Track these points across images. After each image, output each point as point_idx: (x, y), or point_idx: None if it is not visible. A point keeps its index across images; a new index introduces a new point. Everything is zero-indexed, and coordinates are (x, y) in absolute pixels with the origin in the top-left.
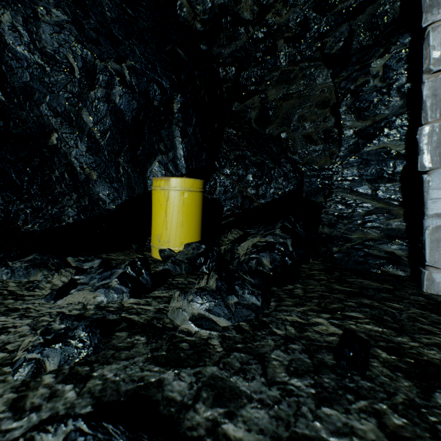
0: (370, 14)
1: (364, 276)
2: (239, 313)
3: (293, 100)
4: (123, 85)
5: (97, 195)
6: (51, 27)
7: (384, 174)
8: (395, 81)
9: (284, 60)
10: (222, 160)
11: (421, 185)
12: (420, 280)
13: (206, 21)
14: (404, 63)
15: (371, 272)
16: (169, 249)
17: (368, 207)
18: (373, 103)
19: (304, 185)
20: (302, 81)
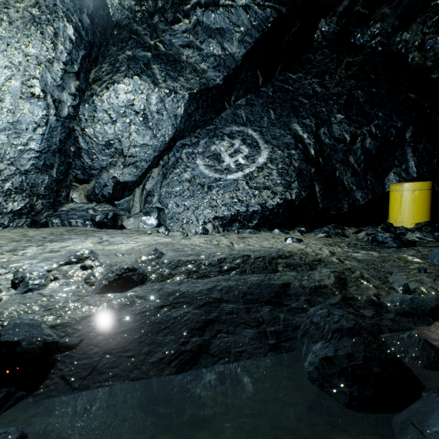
0: None
1: None
2: (438, 238)
3: None
4: (371, 136)
5: (355, 197)
6: (336, 125)
7: None
8: None
9: None
10: None
11: None
12: None
13: (436, 59)
14: None
15: None
16: (402, 226)
17: None
18: None
19: None
20: None
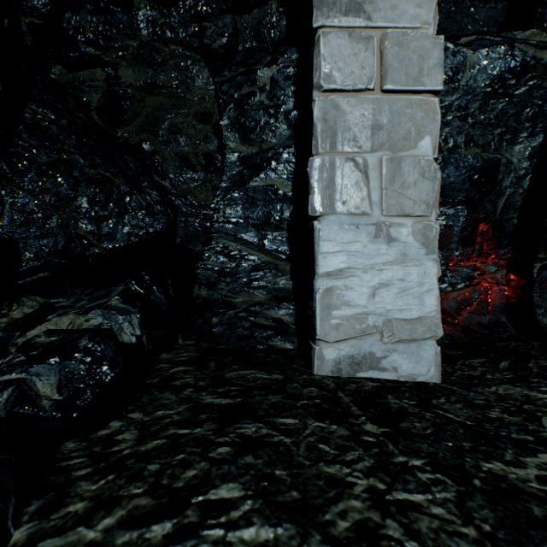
0: (257, 20)
1: (250, 361)
2: None
3: (162, 97)
4: None
5: None
6: None
7: (271, 219)
8: (283, 104)
9: (146, 28)
10: (18, 160)
11: (312, 234)
12: (311, 358)
13: None
14: (291, 83)
15: (257, 351)
16: None
17: (255, 261)
18: (261, 124)
19: (178, 226)
20: (176, 74)
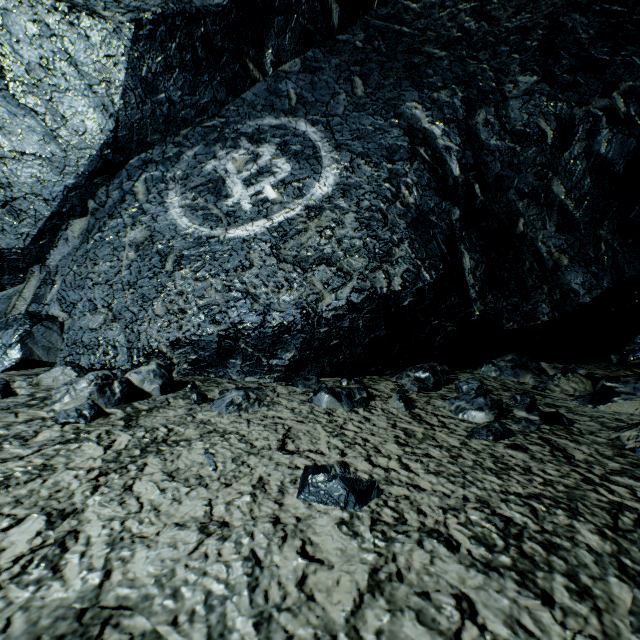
0: None
1: None
2: None
3: None
4: (613, 123)
5: (566, 285)
6: (519, 101)
7: None
8: None
9: None
10: None
11: None
12: None
13: None
14: None
15: None
16: None
17: None
18: None
19: None
20: None
